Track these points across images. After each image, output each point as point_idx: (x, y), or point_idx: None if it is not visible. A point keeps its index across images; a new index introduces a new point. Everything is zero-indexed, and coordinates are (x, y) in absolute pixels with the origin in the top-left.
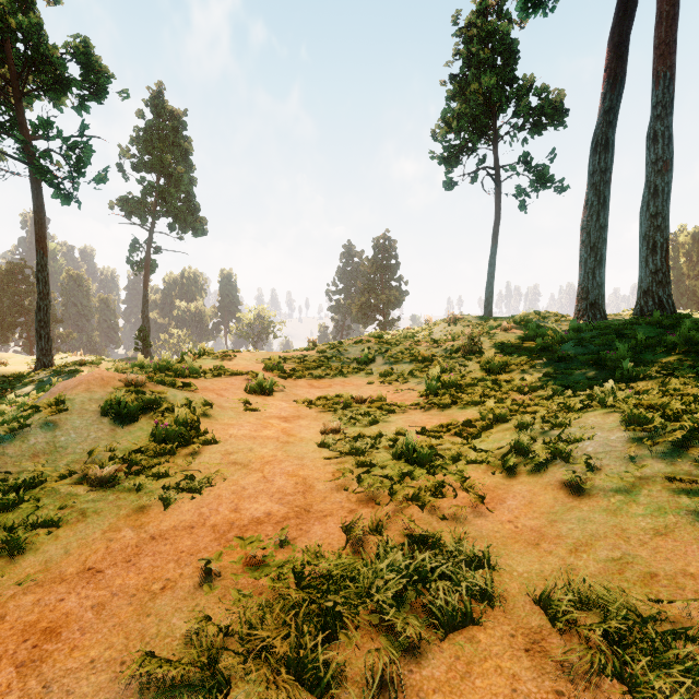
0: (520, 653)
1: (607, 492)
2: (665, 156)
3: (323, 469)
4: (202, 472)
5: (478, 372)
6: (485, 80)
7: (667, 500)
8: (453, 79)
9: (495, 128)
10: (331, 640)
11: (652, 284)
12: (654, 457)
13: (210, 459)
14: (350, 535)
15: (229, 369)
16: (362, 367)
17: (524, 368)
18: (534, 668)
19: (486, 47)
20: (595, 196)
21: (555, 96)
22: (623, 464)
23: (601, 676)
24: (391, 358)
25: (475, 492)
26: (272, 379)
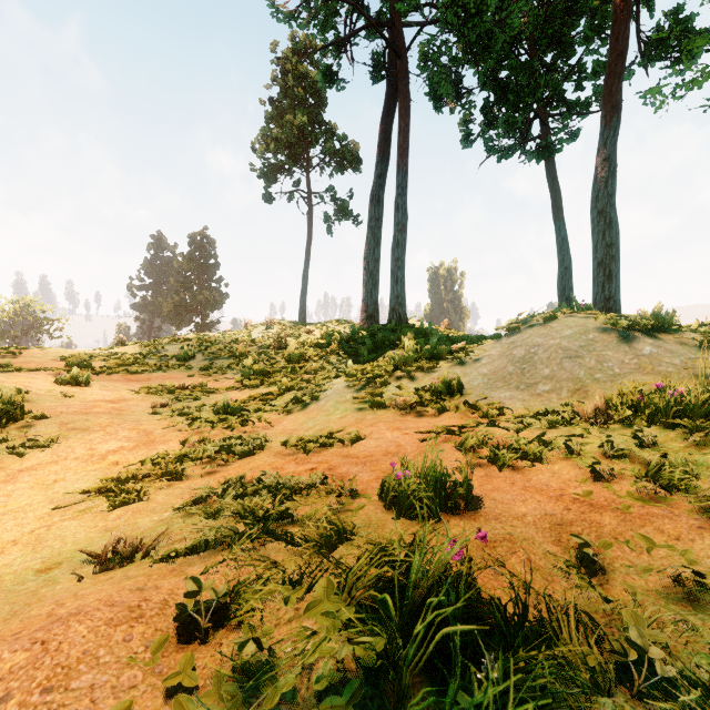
0: (271, 456)
1: (329, 408)
2: (403, 221)
3: (159, 424)
4: (43, 436)
5: (283, 363)
6: (298, 116)
7: (350, 407)
8: (272, 101)
9: (308, 158)
10: (182, 470)
11: (396, 304)
12: (353, 392)
13: (47, 428)
14: (187, 442)
15: (21, 366)
16: (181, 363)
17: (315, 359)
18: (275, 457)
19: (301, 84)
20: (372, 236)
21: (353, 146)
22: (340, 397)
23: (298, 453)
24: (211, 355)
25: (265, 420)
26: (84, 373)
